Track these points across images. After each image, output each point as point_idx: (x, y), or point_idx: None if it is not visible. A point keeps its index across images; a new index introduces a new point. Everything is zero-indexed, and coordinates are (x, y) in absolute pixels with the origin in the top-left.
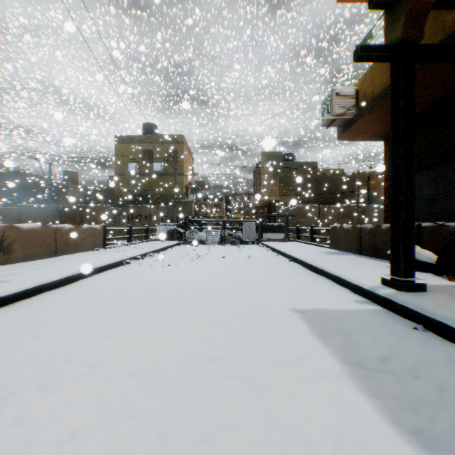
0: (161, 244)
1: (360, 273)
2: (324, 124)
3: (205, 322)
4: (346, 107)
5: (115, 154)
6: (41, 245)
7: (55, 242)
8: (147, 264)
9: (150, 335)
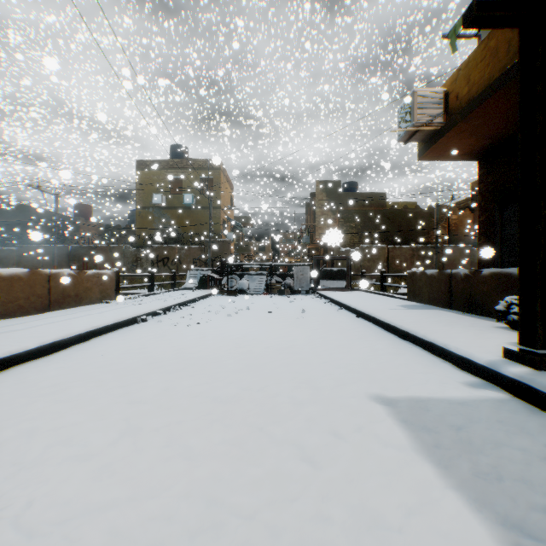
0: (191, 294)
1: (463, 338)
2: (401, 139)
3: (243, 423)
4: (432, 115)
5: (137, 183)
6: (28, 297)
7: (48, 292)
8: (169, 321)
9: (150, 451)
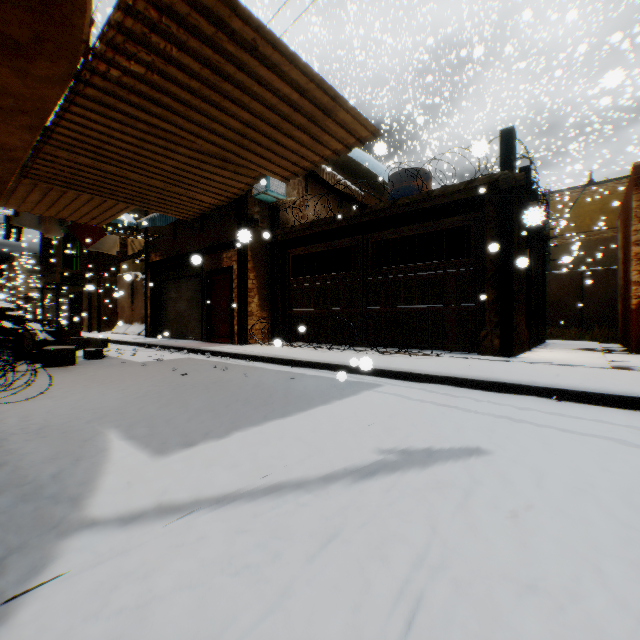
0: None
1: None
2: None
3: None
4: None
5: None
6: None
7: None
8: None
9: None
